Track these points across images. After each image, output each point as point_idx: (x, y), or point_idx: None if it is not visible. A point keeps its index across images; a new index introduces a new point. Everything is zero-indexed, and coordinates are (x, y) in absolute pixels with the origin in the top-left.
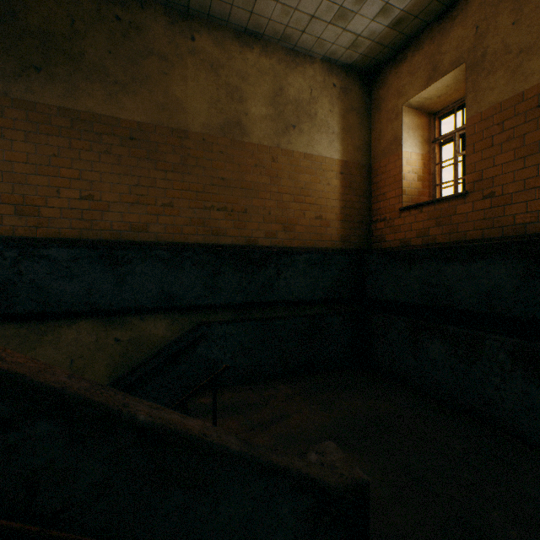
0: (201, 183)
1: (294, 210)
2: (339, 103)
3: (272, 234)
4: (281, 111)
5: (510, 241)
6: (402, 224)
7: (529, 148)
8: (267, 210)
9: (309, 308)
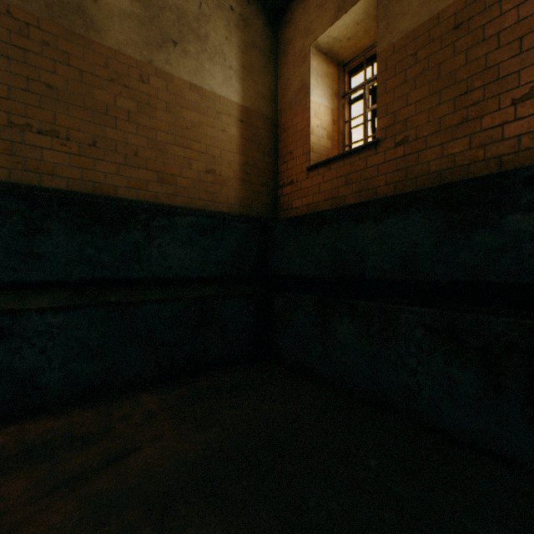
0: (3, 83)
1: (175, 156)
2: (239, 33)
3: (141, 183)
4: (155, 15)
5: (428, 188)
6: (310, 186)
7: (445, 80)
8: (131, 148)
9: (197, 288)
